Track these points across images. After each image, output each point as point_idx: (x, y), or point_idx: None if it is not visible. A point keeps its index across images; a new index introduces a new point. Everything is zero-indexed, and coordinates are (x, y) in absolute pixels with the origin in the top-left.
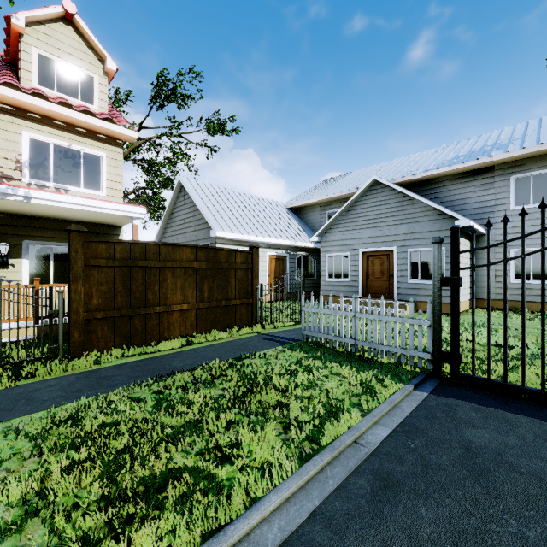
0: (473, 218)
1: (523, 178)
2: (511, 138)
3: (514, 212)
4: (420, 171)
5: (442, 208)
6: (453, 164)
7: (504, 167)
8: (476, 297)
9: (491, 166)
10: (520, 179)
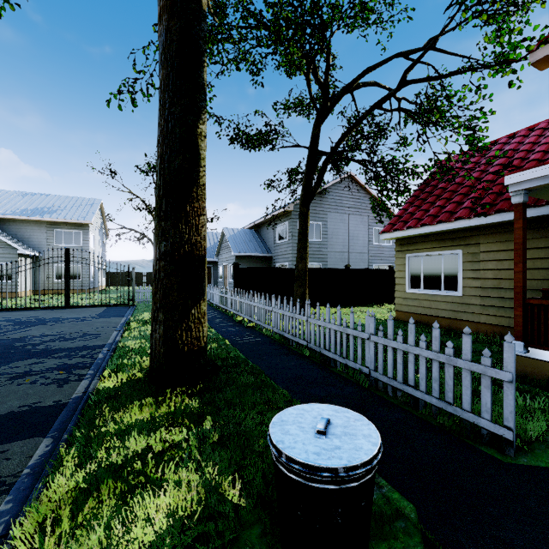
0: (36, 247)
1: (60, 231)
2: (60, 207)
3: (56, 247)
4: (1, 213)
5: (10, 243)
6: (23, 215)
7: (51, 224)
8: (37, 289)
9: (45, 221)
10: (59, 231)
